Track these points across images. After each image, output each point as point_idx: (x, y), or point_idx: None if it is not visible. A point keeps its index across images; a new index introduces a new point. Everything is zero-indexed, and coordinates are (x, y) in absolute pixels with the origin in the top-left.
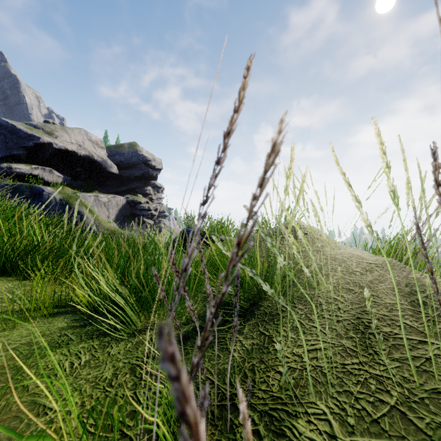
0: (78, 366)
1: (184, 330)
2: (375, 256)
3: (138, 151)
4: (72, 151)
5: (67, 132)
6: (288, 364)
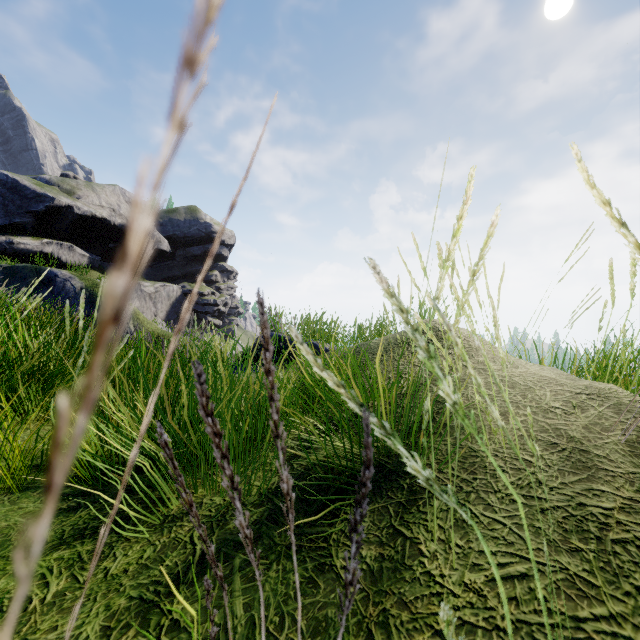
0: (38, 605)
1: (253, 519)
2: (581, 380)
3: (200, 219)
4: (101, 219)
5: (95, 191)
6: (457, 613)
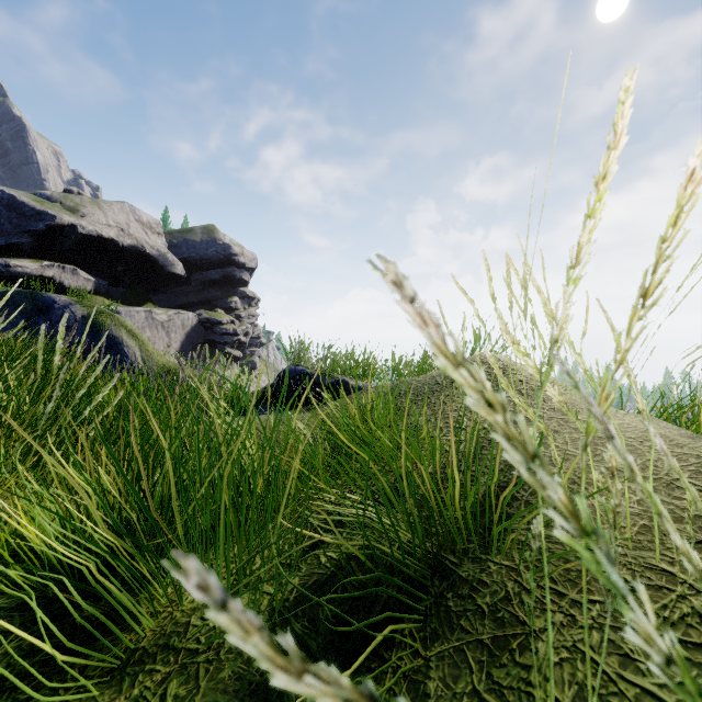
0: None
1: None
2: (701, 437)
3: (218, 240)
4: (108, 239)
5: (102, 208)
6: None
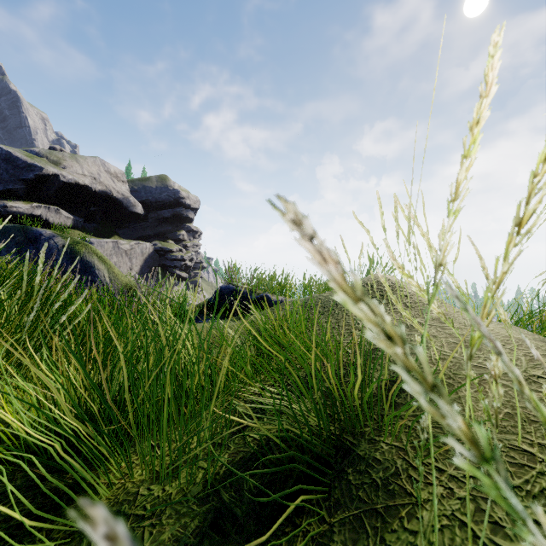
0: None
1: (194, 524)
2: None
3: (169, 187)
4: (84, 186)
5: (79, 162)
6: None
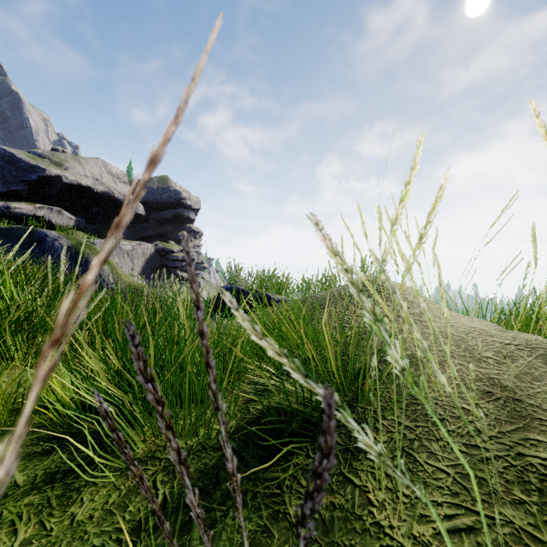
0: None
1: (212, 463)
2: (508, 331)
3: (170, 187)
4: (86, 187)
5: (81, 163)
6: None
